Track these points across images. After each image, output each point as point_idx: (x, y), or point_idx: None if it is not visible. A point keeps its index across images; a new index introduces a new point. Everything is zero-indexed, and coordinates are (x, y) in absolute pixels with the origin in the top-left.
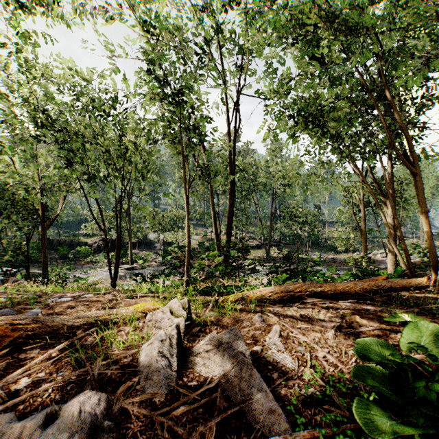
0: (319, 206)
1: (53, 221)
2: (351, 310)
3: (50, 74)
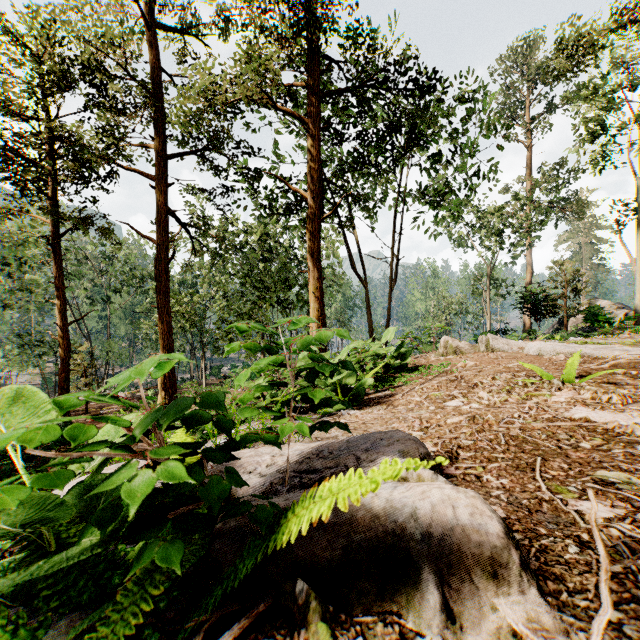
0: None
1: None
2: None
3: None
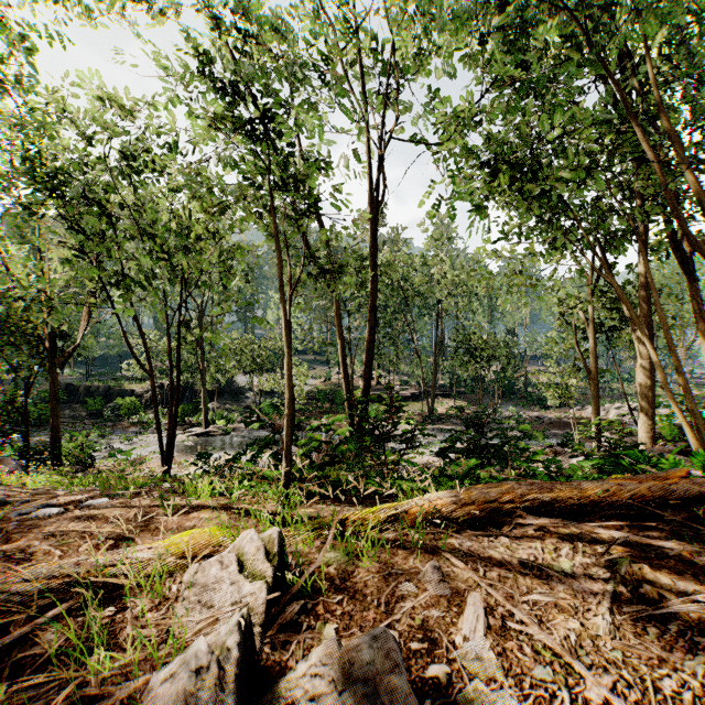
0: (514, 330)
1: (69, 356)
2: (622, 545)
3: (63, 106)
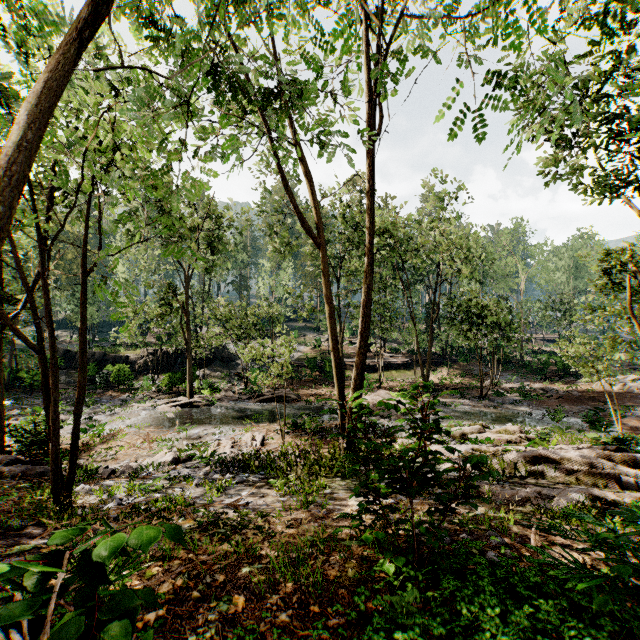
0: (507, 297)
1: None
2: None
3: None
